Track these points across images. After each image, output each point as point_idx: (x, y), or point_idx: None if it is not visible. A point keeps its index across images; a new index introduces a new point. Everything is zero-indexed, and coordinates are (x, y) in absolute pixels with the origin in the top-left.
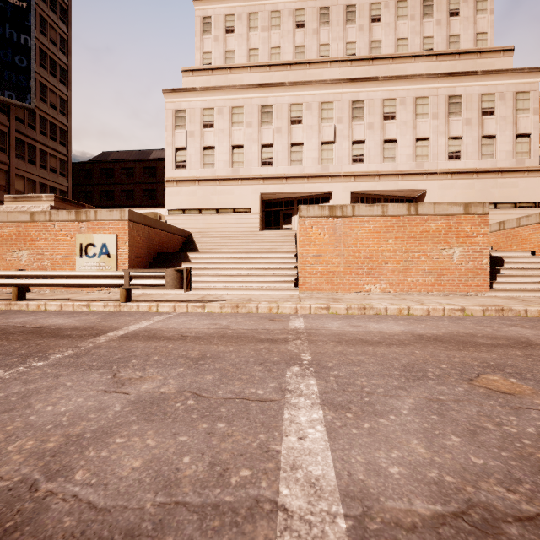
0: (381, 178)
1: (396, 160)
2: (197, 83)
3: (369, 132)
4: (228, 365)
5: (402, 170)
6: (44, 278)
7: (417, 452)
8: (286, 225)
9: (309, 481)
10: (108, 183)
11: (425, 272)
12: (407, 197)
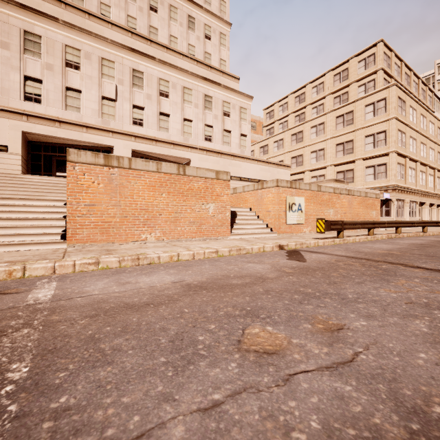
0: (158, 143)
1: (169, 131)
2: None
3: (148, 102)
4: None
5: (174, 140)
6: None
7: None
8: (60, 172)
9: None
10: None
11: (191, 222)
12: (177, 162)
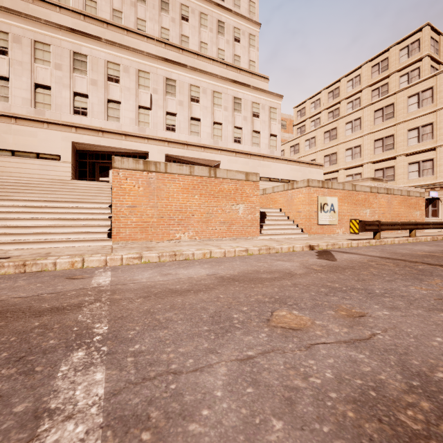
0: (189, 147)
1: (200, 135)
2: None
3: (180, 108)
4: None
5: (204, 143)
6: None
7: None
8: (103, 178)
9: None
10: None
11: (221, 223)
12: (207, 165)
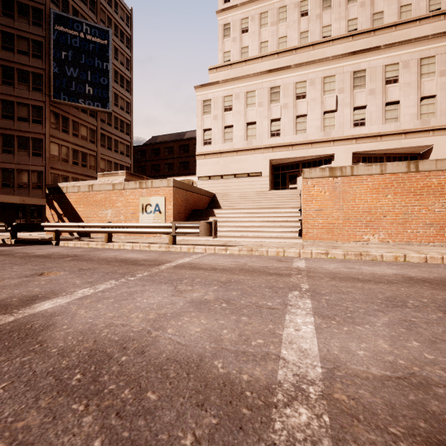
0: (383, 138)
1: (398, 120)
2: (220, 77)
3: (371, 98)
4: (246, 287)
5: (406, 128)
6: (123, 227)
7: (381, 346)
8: (292, 185)
9: (300, 350)
10: (156, 159)
11: (426, 224)
12: (411, 153)
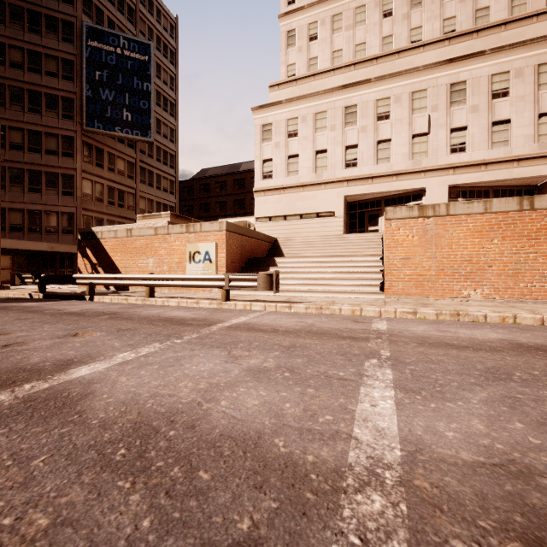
0: (489, 167)
1: (509, 144)
2: (282, 95)
3: (473, 116)
4: (314, 353)
5: (519, 154)
6: (167, 280)
7: (475, 427)
8: (372, 227)
9: (376, 429)
10: (205, 197)
11: (544, 277)
12: (525, 185)
